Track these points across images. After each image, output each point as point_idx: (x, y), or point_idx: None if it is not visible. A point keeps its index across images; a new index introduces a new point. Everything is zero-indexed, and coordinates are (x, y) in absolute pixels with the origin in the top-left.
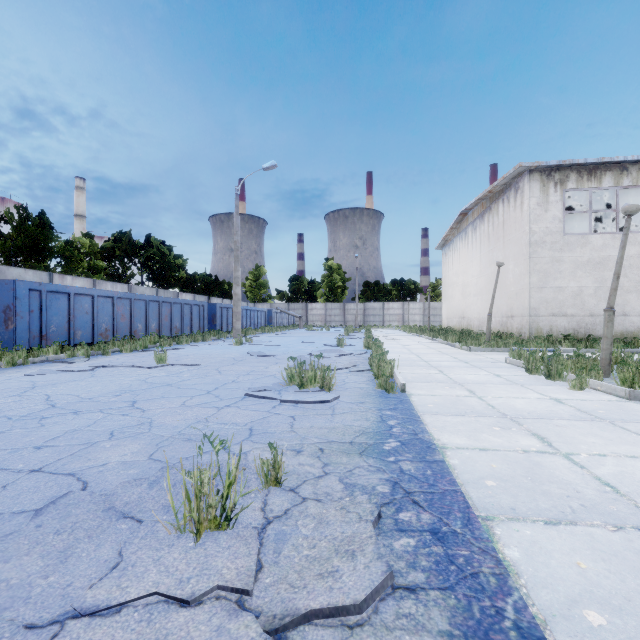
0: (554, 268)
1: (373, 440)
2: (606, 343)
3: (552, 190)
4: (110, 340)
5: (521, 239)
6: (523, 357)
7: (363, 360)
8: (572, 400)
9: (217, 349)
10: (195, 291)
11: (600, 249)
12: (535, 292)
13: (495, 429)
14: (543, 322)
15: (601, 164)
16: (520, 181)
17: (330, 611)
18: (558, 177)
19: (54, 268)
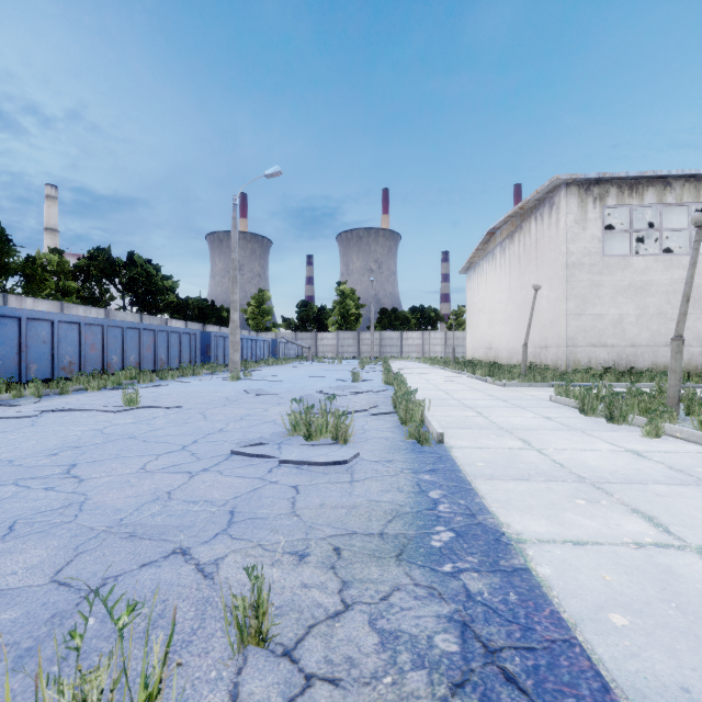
0: (593, 293)
1: (414, 529)
2: (674, 378)
3: (591, 206)
4: (73, 376)
5: (557, 260)
6: (572, 394)
7: (384, 399)
8: (654, 452)
9: (208, 386)
10: (188, 318)
11: (642, 272)
12: (572, 320)
13: (579, 503)
14: (581, 353)
15: (643, 178)
16: (555, 196)
17: None
18: (597, 192)
19: (11, 288)
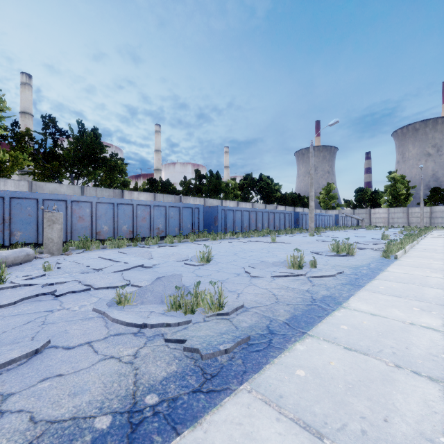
0: None
1: (357, 267)
2: None
3: None
4: (249, 231)
5: None
6: None
7: None
8: None
9: (299, 238)
10: (286, 204)
11: None
12: None
13: (426, 271)
14: None
15: None
16: None
17: (319, 276)
18: None
19: (222, 197)
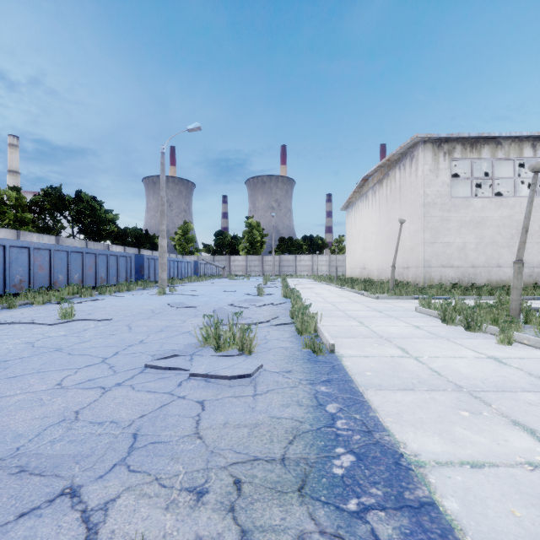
0: (443, 226)
1: (314, 452)
2: (516, 294)
3: (442, 159)
4: (22, 292)
5: (416, 201)
6: (433, 306)
7: (283, 310)
8: (511, 359)
9: (139, 300)
10: (126, 244)
11: (480, 210)
12: (428, 246)
13: (464, 415)
14: (434, 272)
15: (481, 138)
16: (415, 150)
17: None
18: (447, 148)
19: None
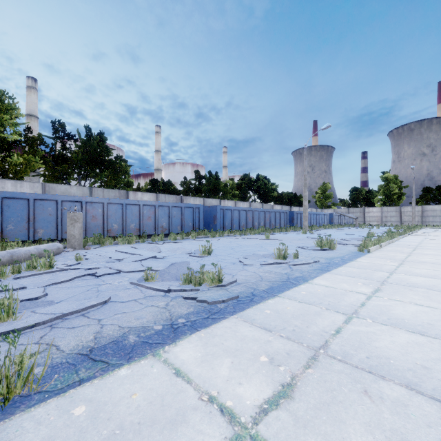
0: None
1: (332, 258)
2: None
3: None
4: (246, 229)
5: None
6: None
7: None
8: None
9: (292, 235)
10: (282, 203)
11: None
12: None
13: (387, 261)
14: None
15: None
16: None
17: (298, 264)
18: None
19: (220, 197)
